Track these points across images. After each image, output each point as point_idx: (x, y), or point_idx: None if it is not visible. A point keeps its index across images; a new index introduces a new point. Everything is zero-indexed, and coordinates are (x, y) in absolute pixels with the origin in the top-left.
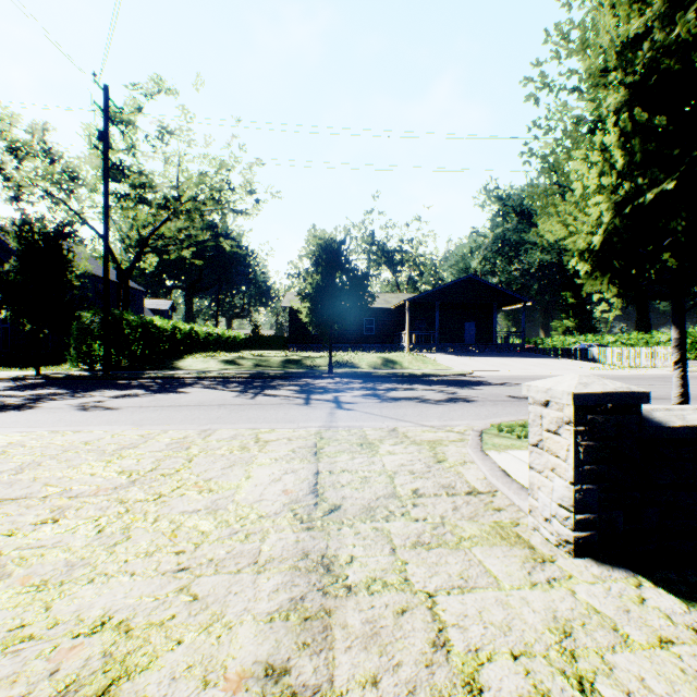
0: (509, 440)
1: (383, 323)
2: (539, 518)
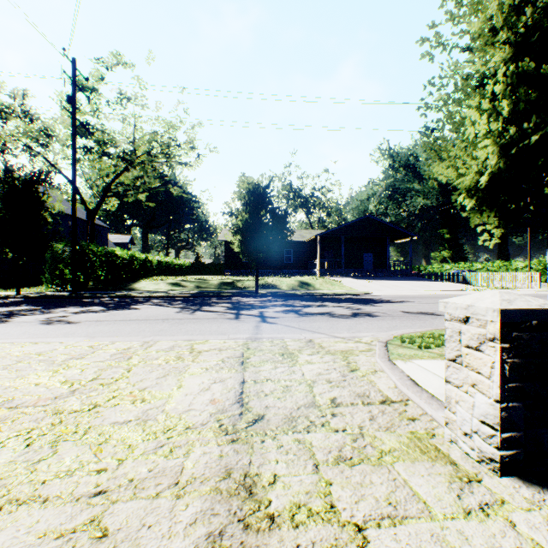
0: (411, 350)
1: (299, 254)
2: (457, 432)
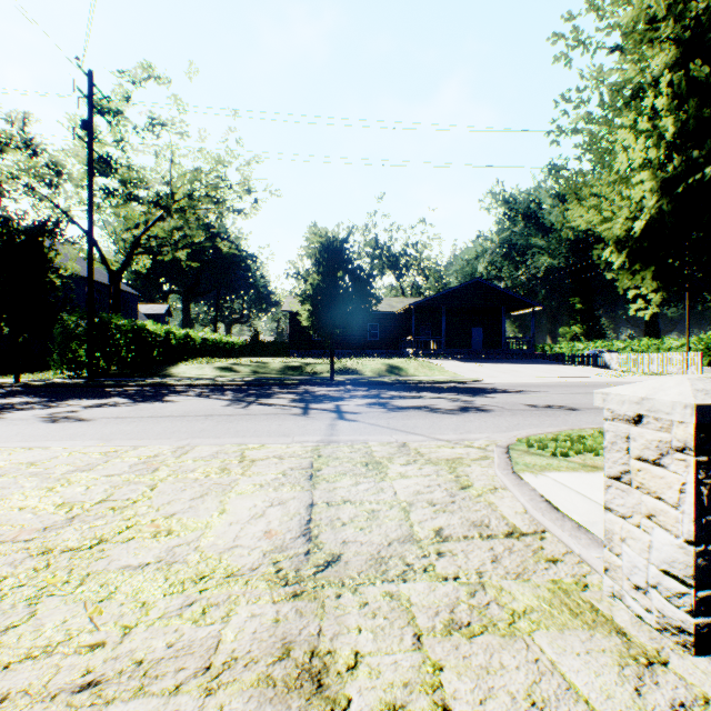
0: (543, 458)
1: (388, 329)
2: (624, 584)
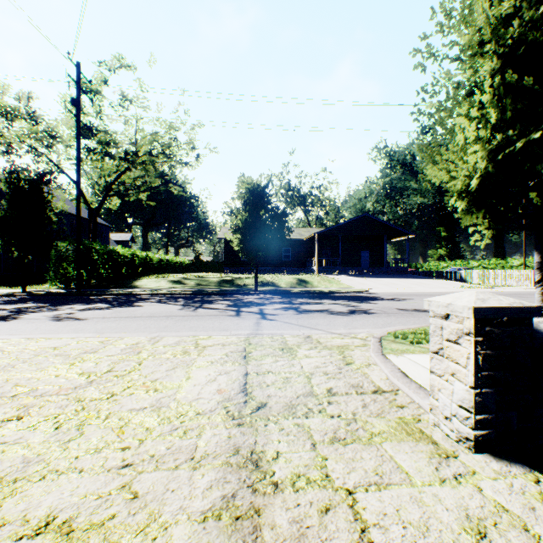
0: (404, 345)
1: (298, 252)
2: (439, 416)
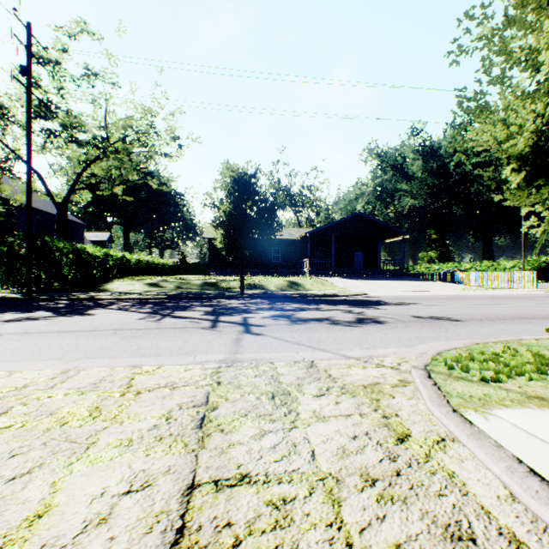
0: (474, 386)
1: (288, 253)
2: None
